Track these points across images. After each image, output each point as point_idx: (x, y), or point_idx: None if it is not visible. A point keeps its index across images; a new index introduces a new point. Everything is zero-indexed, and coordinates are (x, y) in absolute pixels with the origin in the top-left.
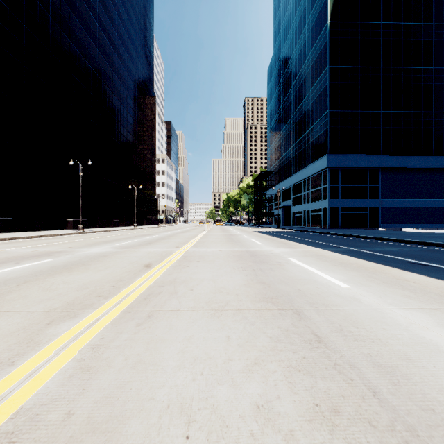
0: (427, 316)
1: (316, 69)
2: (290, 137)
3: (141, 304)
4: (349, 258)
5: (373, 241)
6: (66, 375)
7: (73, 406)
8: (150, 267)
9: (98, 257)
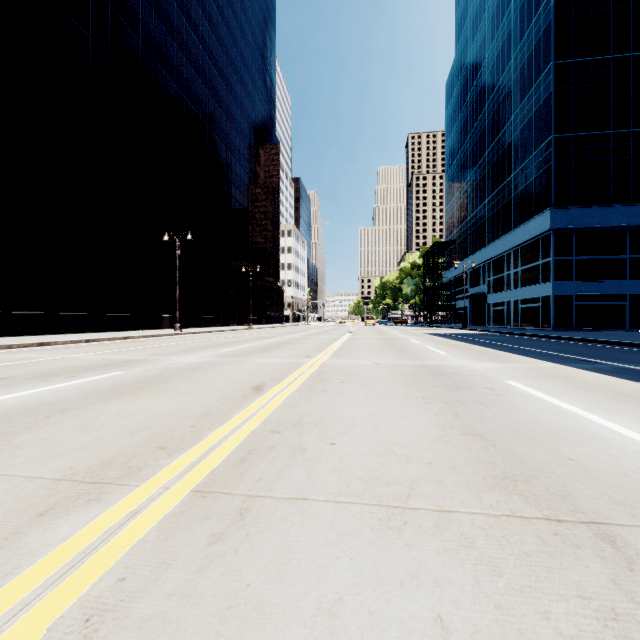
0: None
1: (529, 72)
2: (483, 185)
3: (231, 474)
4: (633, 385)
5: None
6: None
7: None
8: (262, 390)
9: (187, 371)
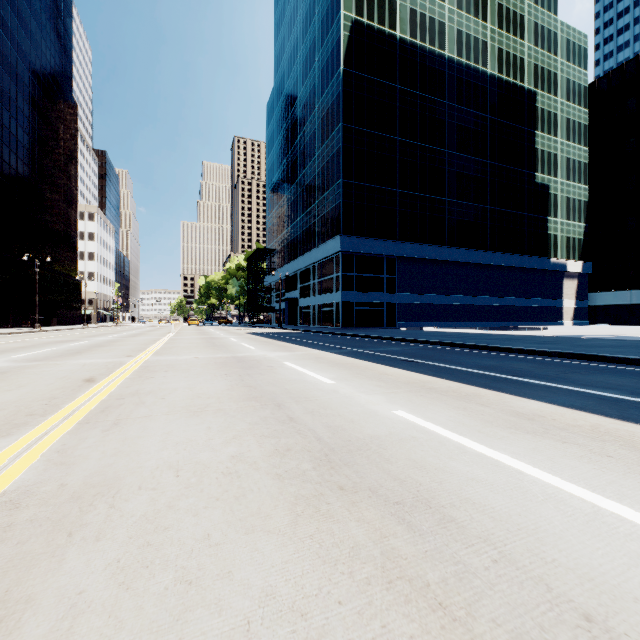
0: (384, 397)
1: (327, 123)
2: (296, 205)
3: (99, 416)
4: (348, 359)
5: (382, 341)
6: (39, 470)
7: (64, 481)
8: (95, 381)
9: None
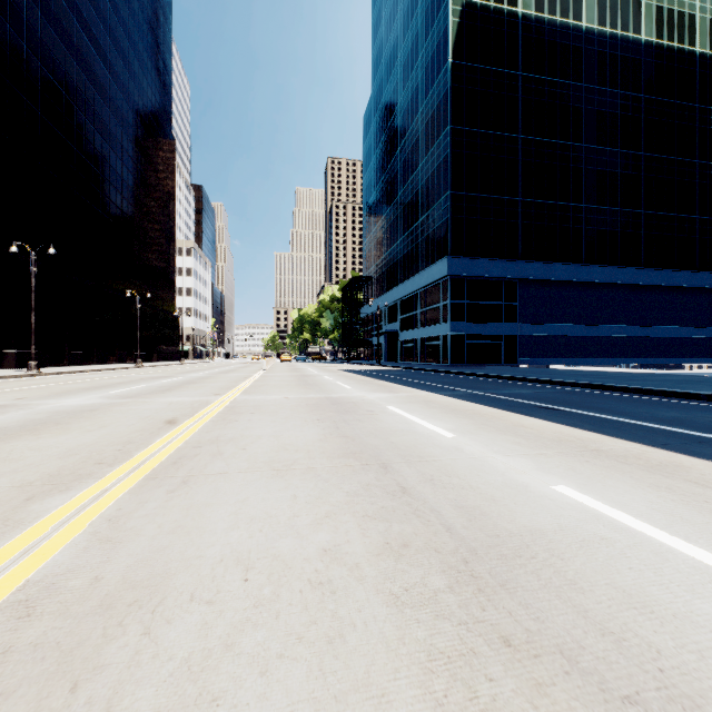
0: (530, 461)
1: (432, 128)
2: (396, 226)
3: (169, 469)
4: (465, 403)
5: (504, 381)
6: (79, 548)
7: (101, 572)
8: (176, 423)
9: (82, 412)
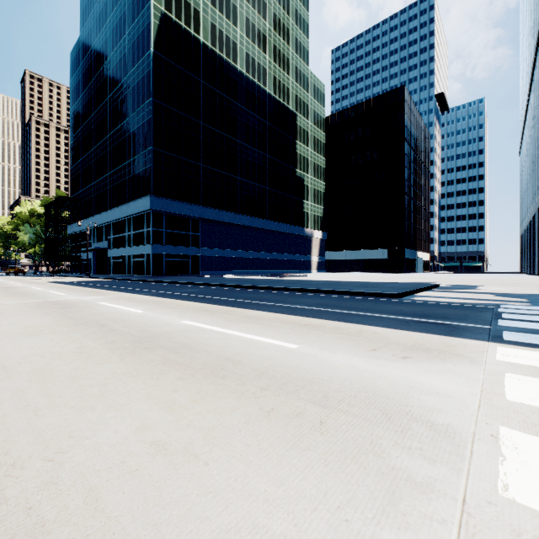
0: (177, 316)
1: (138, 94)
2: (105, 160)
3: None
4: (156, 298)
5: (186, 285)
6: None
7: None
8: None
9: None
